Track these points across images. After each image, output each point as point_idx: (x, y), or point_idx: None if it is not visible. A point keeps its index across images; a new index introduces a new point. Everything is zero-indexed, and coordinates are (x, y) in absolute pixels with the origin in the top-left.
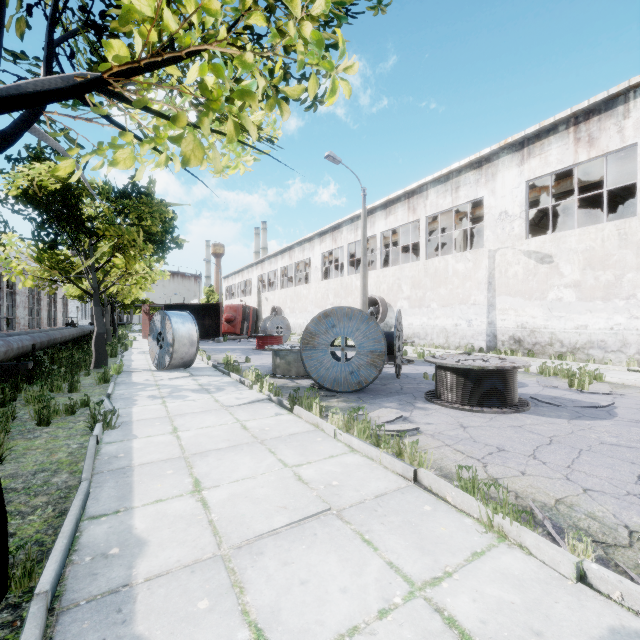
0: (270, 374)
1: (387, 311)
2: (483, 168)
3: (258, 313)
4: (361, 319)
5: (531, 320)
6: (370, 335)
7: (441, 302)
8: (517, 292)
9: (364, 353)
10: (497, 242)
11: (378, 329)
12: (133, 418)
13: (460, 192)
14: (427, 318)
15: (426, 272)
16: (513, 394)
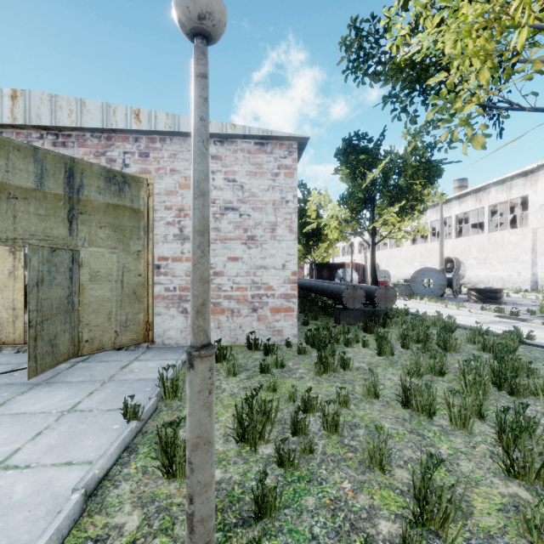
0: None
1: (460, 266)
2: (528, 177)
3: (365, 268)
4: (435, 272)
5: None
6: (439, 278)
7: (499, 261)
8: None
9: (436, 285)
10: (538, 223)
11: (443, 276)
12: None
13: (512, 191)
14: (489, 271)
15: (488, 241)
16: (498, 299)
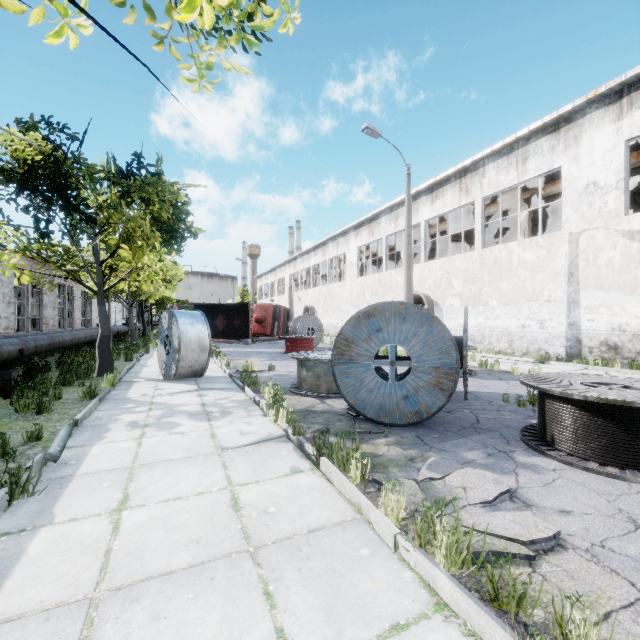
0: (294, 389)
1: (433, 310)
2: (561, 131)
3: (289, 313)
4: (420, 320)
5: (634, 321)
6: (434, 343)
7: (503, 299)
8: (612, 285)
9: (424, 369)
10: (582, 222)
11: (446, 335)
12: (79, 469)
13: (528, 164)
14: (484, 318)
15: (483, 263)
16: None
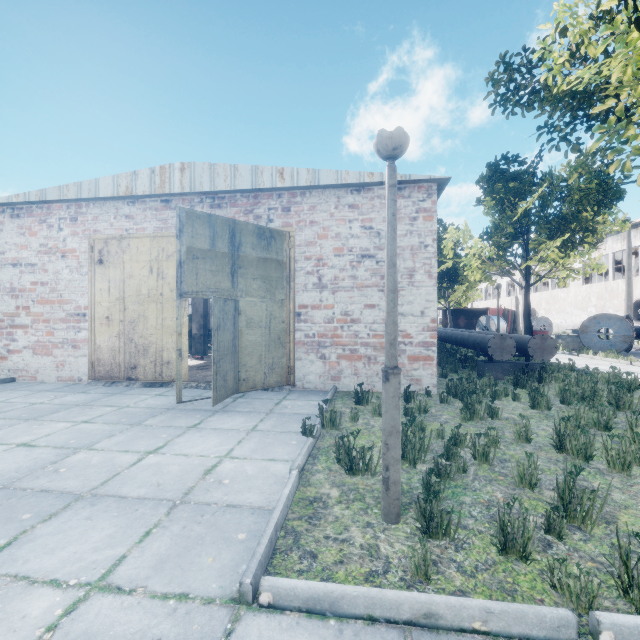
0: None
1: None
2: None
3: (515, 314)
4: (616, 319)
5: None
6: (622, 327)
7: None
8: None
9: (618, 336)
10: None
11: (628, 324)
12: None
13: None
14: None
15: None
16: None
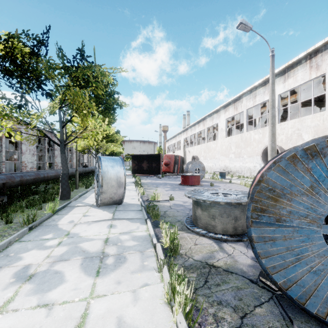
0: (190, 225)
1: None
2: None
3: (183, 159)
4: None
5: None
6: None
7: None
8: None
9: None
10: None
11: None
12: None
13: None
14: None
15: None
16: None
